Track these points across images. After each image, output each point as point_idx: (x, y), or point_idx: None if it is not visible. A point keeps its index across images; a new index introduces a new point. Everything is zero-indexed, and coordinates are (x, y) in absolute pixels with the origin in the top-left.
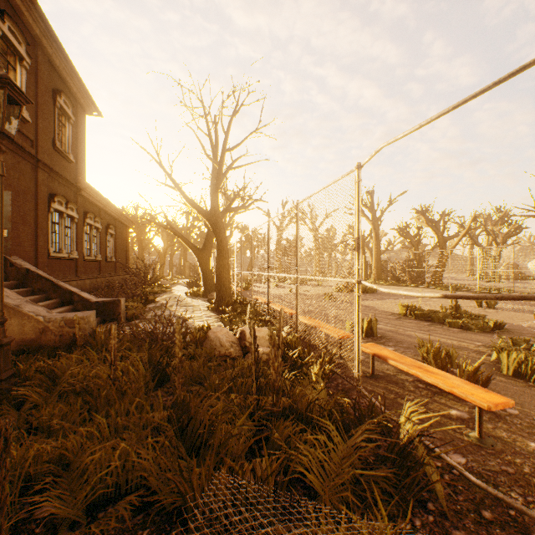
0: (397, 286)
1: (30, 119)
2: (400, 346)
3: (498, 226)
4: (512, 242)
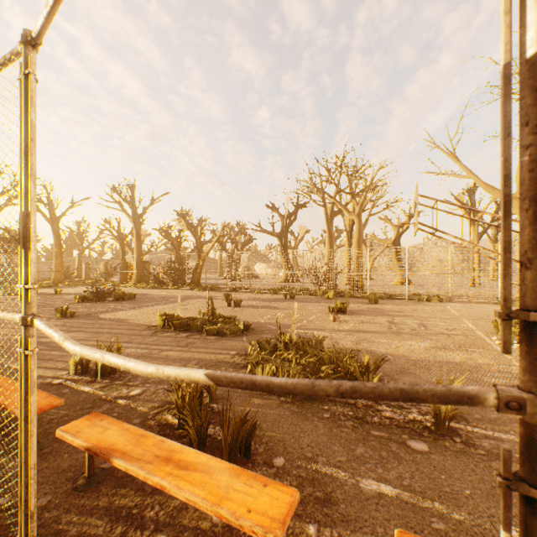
0: (160, 289)
1: None
2: (152, 382)
3: (239, 236)
4: (247, 250)
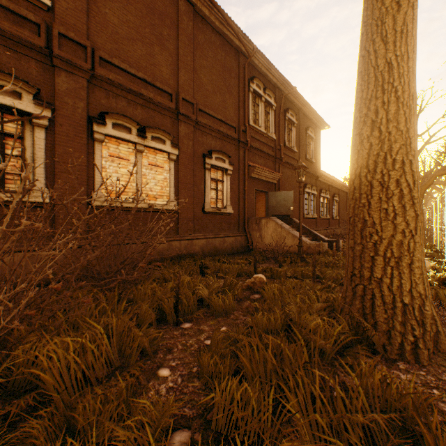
0: None
1: (296, 151)
2: None
3: None
4: None
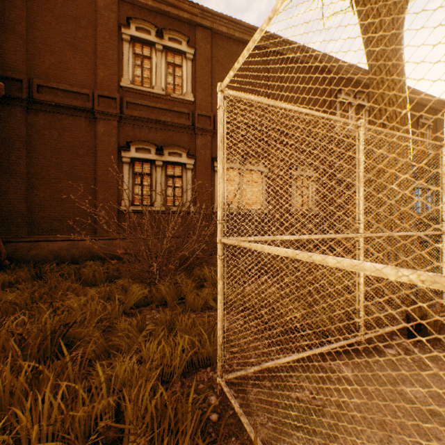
0: None
1: None
2: None
3: None
4: None
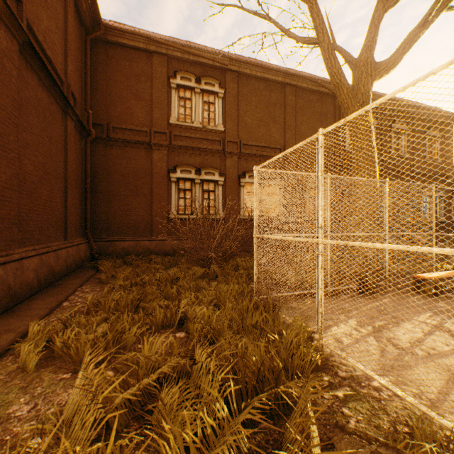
0: None
1: (408, 156)
2: None
3: None
4: None
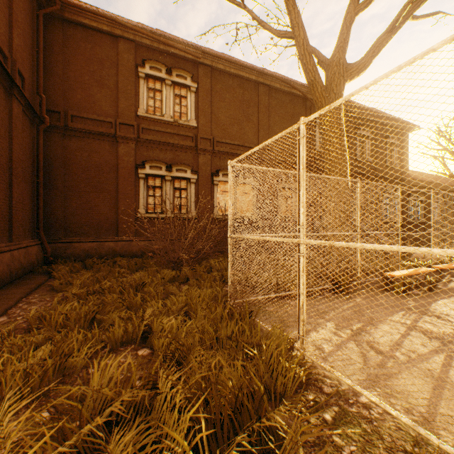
0: None
1: (371, 161)
2: None
3: None
4: None
